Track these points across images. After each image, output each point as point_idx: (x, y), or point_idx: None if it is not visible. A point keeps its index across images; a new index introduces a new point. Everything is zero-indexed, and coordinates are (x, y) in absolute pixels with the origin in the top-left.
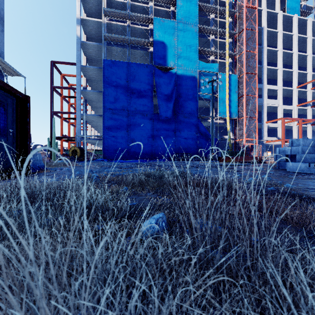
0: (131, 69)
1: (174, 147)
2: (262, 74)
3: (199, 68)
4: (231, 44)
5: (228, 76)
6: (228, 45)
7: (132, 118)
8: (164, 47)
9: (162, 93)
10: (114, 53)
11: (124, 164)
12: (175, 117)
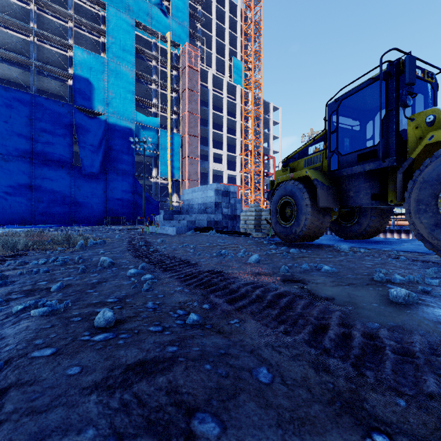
0: (37, 104)
1: (104, 209)
2: (208, 137)
3: (136, 120)
4: (175, 99)
5: (170, 134)
6: (170, 101)
7: (38, 169)
8: (89, 86)
9: (86, 143)
10: (9, 72)
11: (19, 230)
12: (105, 173)
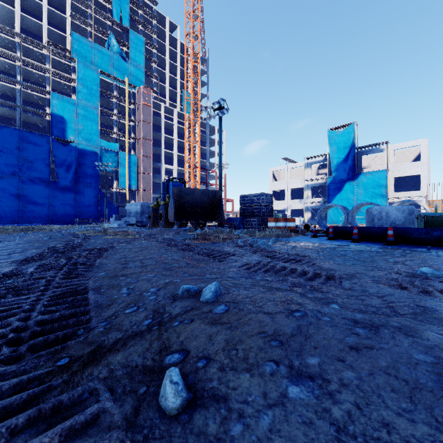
0: (23, 137)
1: (75, 212)
2: (161, 155)
3: (100, 145)
4: (133, 127)
5: (127, 155)
6: (127, 131)
7: (25, 184)
8: (63, 121)
9: (61, 164)
10: None
11: None
12: (75, 186)
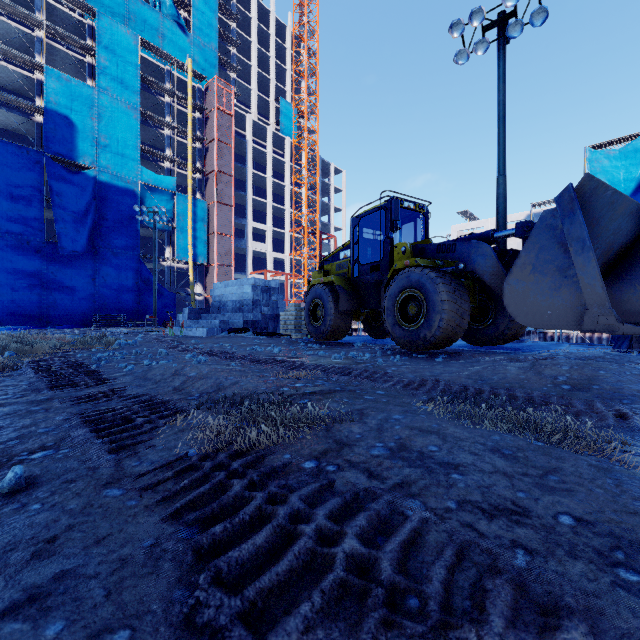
0: None
1: (93, 304)
2: (246, 205)
3: (141, 178)
4: (199, 152)
5: (191, 200)
6: (191, 155)
7: None
8: (69, 126)
9: (66, 208)
10: None
11: None
12: (94, 252)
